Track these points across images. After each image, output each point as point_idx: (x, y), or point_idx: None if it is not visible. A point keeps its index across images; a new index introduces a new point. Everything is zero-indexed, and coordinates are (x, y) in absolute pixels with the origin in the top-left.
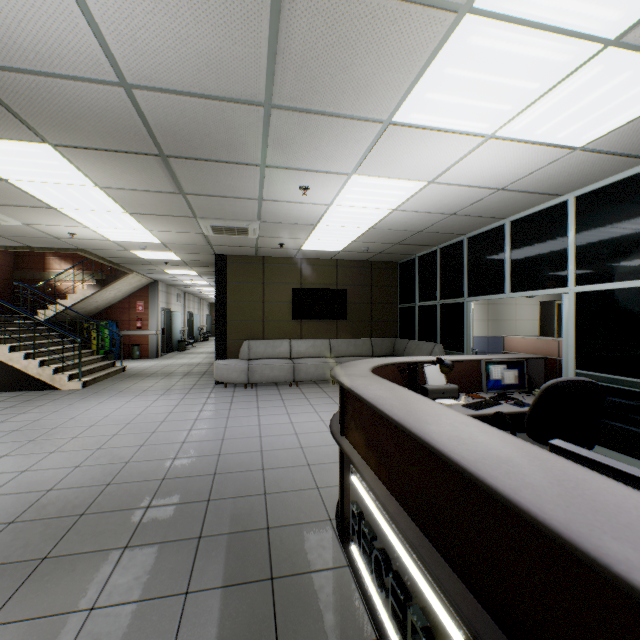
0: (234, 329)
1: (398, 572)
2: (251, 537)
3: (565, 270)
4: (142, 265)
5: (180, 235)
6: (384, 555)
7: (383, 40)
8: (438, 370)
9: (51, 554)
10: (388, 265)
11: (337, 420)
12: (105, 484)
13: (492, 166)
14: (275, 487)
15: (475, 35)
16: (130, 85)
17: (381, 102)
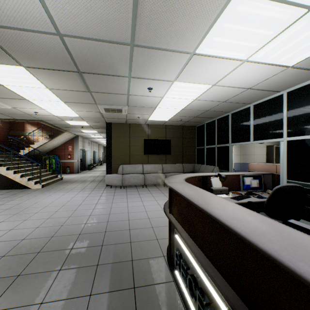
0: (115, 159)
1: (201, 288)
2: (123, 265)
3: (281, 129)
4: (70, 128)
5: (89, 113)
6: (194, 278)
7: (192, 8)
8: (218, 180)
9: (22, 273)
10: (191, 127)
11: (167, 205)
12: (51, 236)
13: (245, 76)
14: (135, 239)
15: (240, 5)
16: (62, 34)
17: (190, 42)
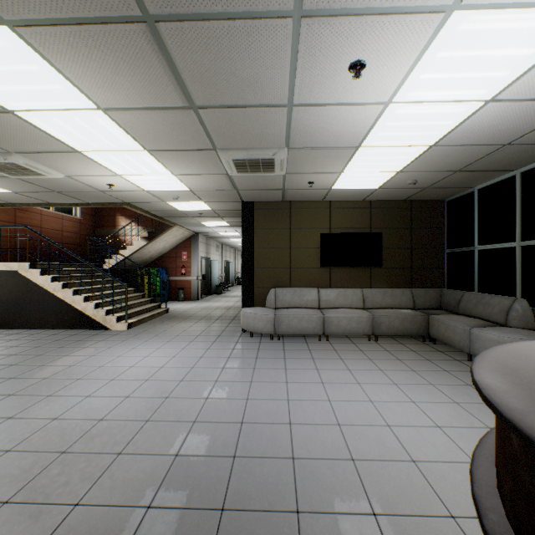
0: (260, 276)
1: None
2: None
3: None
4: (181, 218)
5: (205, 178)
6: None
7: None
8: None
9: None
10: (432, 204)
11: None
12: (72, 503)
13: None
14: None
15: None
16: None
17: None
